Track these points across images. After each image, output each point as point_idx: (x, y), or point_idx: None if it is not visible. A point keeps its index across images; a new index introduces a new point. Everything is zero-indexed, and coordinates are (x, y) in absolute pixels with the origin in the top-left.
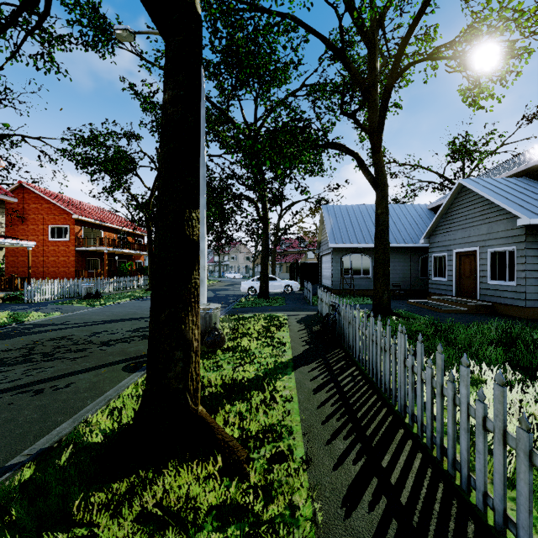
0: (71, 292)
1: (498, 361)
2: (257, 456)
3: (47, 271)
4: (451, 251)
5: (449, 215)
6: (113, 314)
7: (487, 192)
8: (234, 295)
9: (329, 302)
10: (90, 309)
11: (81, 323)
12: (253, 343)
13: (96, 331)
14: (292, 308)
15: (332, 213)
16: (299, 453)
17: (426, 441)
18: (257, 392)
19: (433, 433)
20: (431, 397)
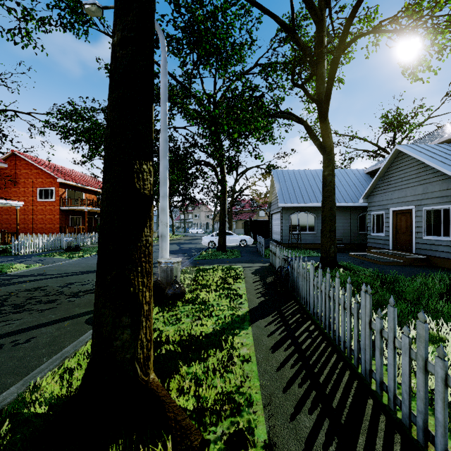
0: (54, 245)
1: (450, 315)
2: (213, 438)
3: (36, 228)
4: (388, 210)
5: (386, 178)
6: (88, 266)
7: (422, 156)
8: (196, 248)
9: (282, 255)
10: (68, 261)
11: (58, 274)
12: (211, 294)
13: (69, 282)
14: (246, 260)
15: (281, 176)
16: (261, 433)
17: (401, 417)
18: (215, 350)
19: (411, 410)
20: (409, 369)
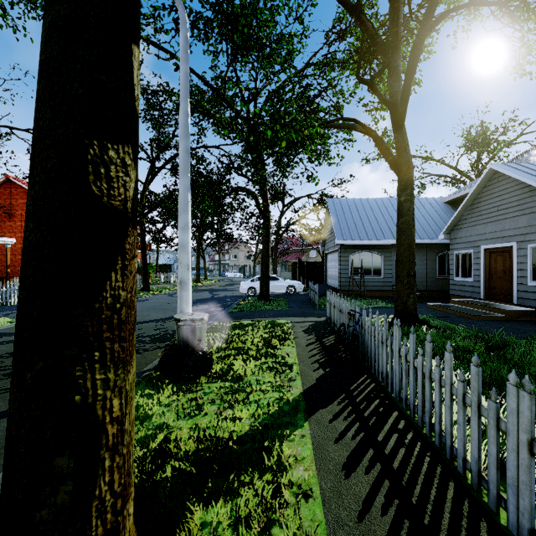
0: None
1: None
2: None
3: None
4: (479, 248)
5: (475, 207)
6: None
7: (528, 177)
8: (233, 296)
9: (345, 308)
10: None
11: None
12: (250, 364)
13: None
14: (296, 313)
15: (339, 207)
16: None
17: None
18: (251, 471)
19: None
20: None
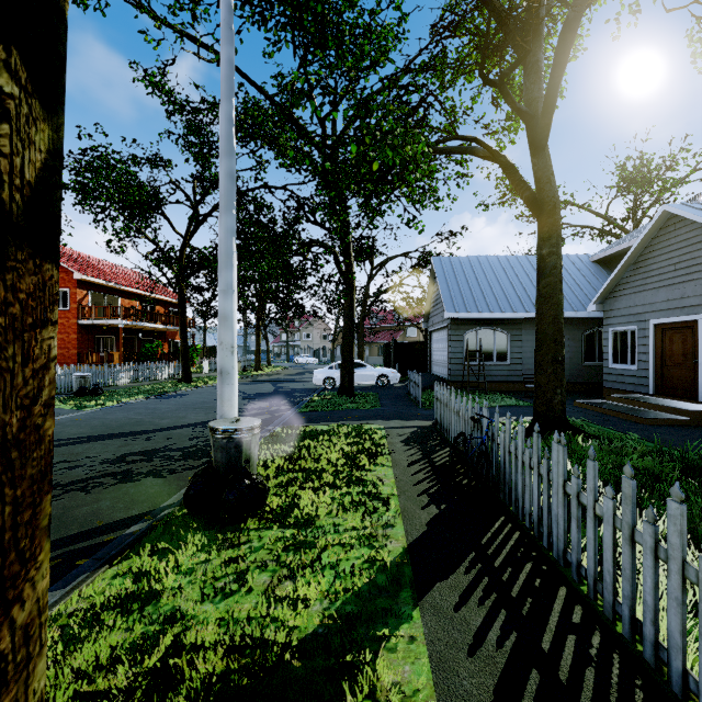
0: (59, 385)
1: None
2: None
3: None
4: (646, 323)
5: (641, 265)
6: (103, 424)
7: None
8: (304, 389)
9: (464, 410)
10: (74, 414)
11: None
12: (324, 497)
13: None
14: (391, 414)
15: (448, 267)
16: None
17: None
18: None
19: None
20: None
